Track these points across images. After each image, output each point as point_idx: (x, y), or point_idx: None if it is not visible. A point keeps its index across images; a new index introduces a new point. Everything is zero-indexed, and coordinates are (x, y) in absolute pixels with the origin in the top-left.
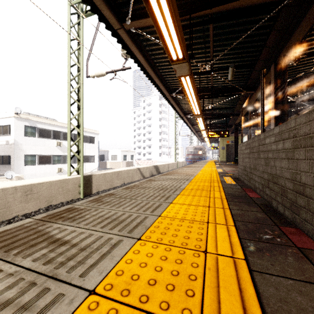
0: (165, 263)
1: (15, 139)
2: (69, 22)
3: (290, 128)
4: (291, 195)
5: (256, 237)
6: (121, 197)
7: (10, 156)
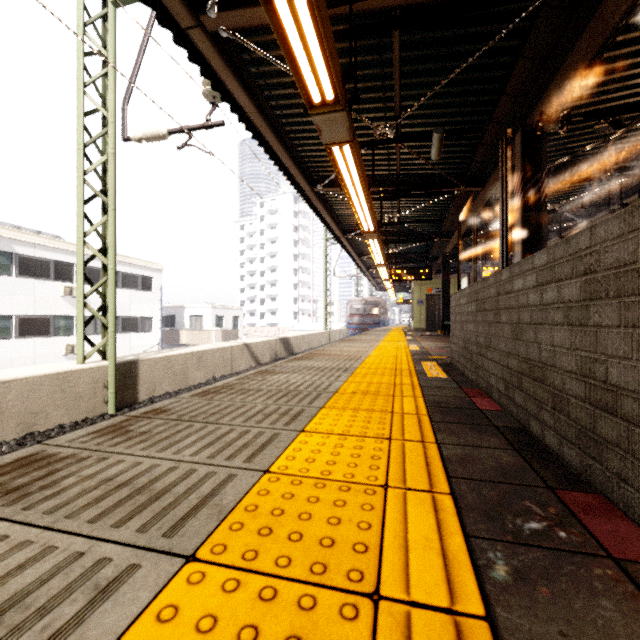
0: None
1: None
2: (82, 13)
3: (576, 251)
4: (579, 411)
5: (508, 528)
6: (183, 420)
7: None
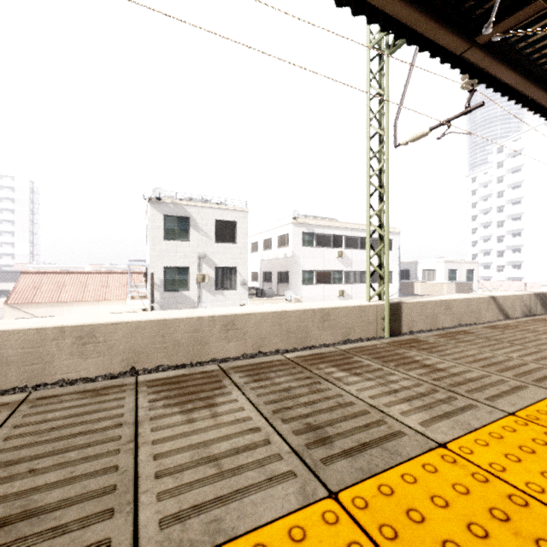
0: None
1: (293, 250)
2: (369, 74)
3: None
4: None
5: None
6: (490, 339)
7: (288, 273)
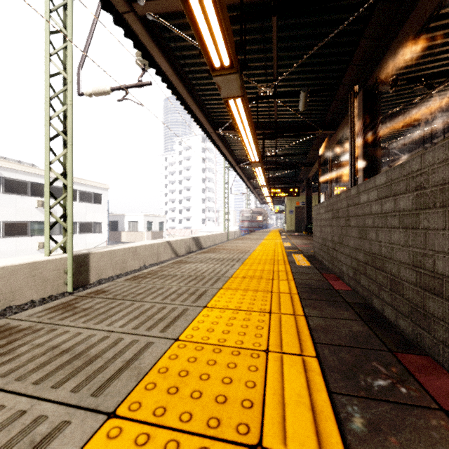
0: None
1: None
2: (48, 3)
3: (409, 173)
4: (411, 293)
5: (361, 385)
6: (117, 298)
7: None
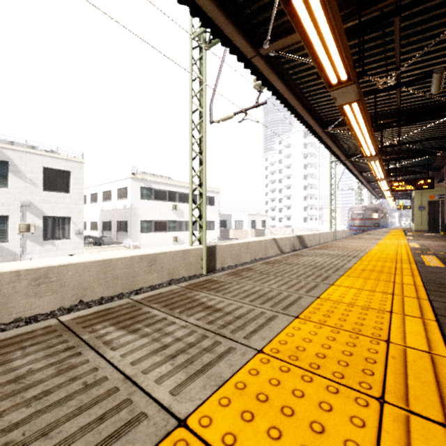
0: (333, 343)
1: (132, 202)
2: (191, 60)
3: None
4: None
5: None
6: (263, 273)
7: (127, 222)
